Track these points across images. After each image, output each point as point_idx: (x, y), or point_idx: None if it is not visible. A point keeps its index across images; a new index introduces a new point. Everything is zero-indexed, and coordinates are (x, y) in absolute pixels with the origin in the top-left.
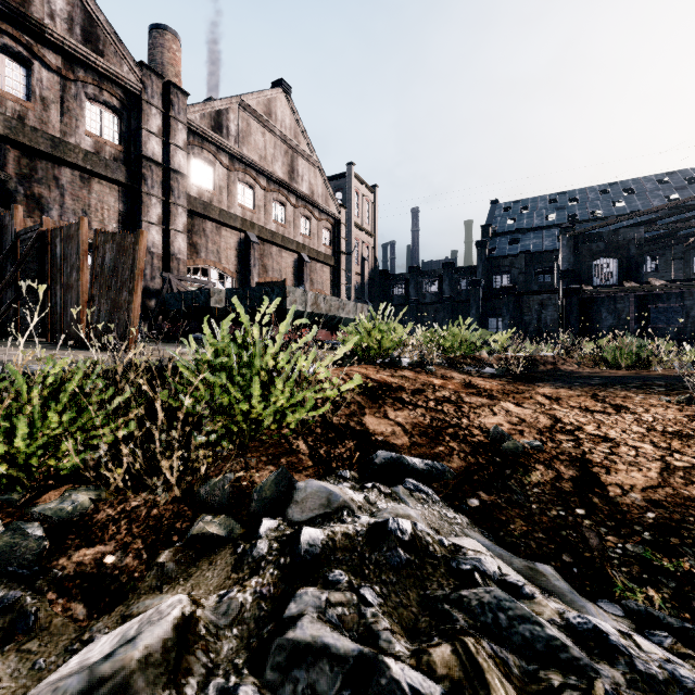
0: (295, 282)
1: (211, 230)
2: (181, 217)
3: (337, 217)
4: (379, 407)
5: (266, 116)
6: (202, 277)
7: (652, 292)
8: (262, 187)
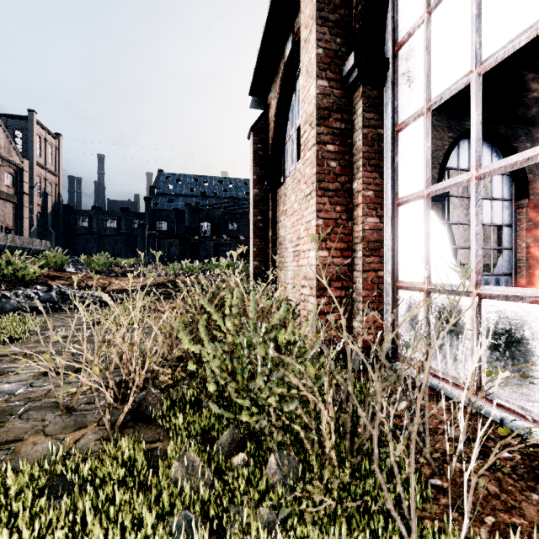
0: None
1: None
2: None
3: (20, 165)
4: (53, 280)
5: None
6: None
7: (220, 242)
8: None
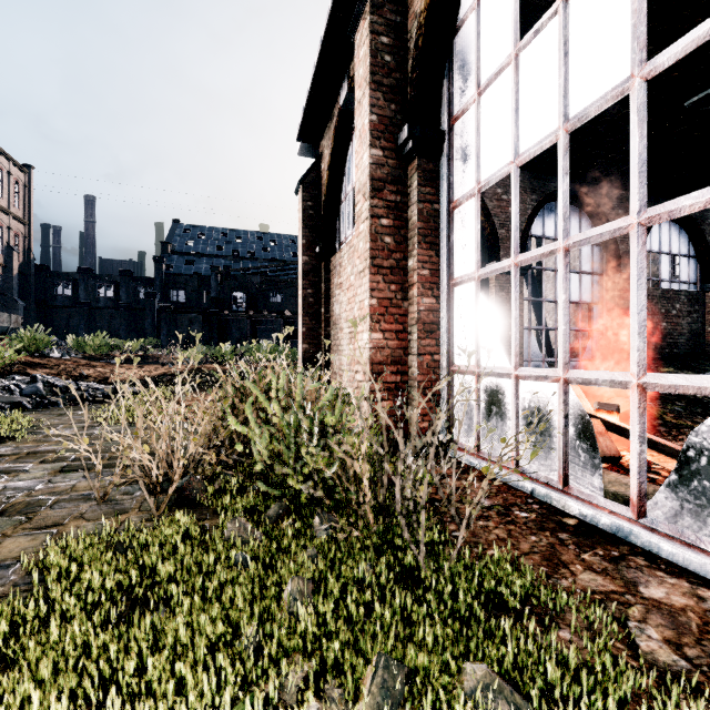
0: None
1: None
2: None
3: None
4: (34, 369)
5: None
6: None
7: (259, 319)
8: None
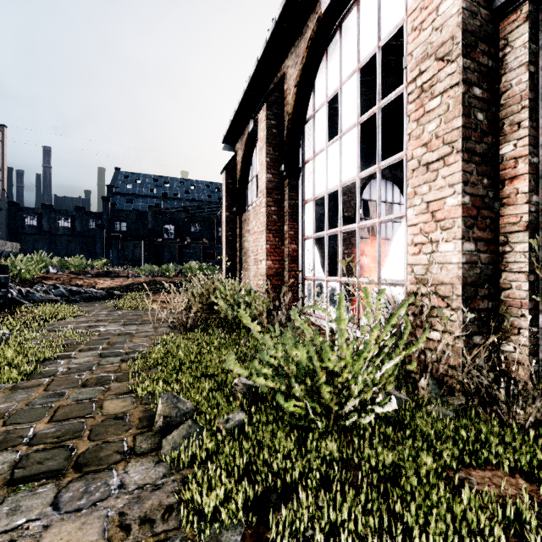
0: None
1: None
2: None
3: None
4: (46, 280)
5: None
6: None
7: (184, 244)
8: None
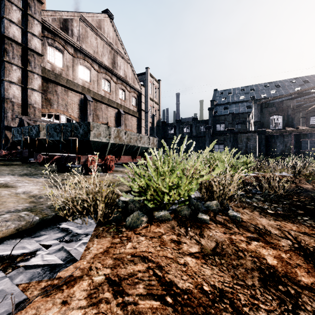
0: (116, 125)
1: (61, 92)
2: (37, 80)
3: (139, 91)
4: None
5: (98, 29)
6: (55, 120)
7: (303, 133)
8: (95, 69)
